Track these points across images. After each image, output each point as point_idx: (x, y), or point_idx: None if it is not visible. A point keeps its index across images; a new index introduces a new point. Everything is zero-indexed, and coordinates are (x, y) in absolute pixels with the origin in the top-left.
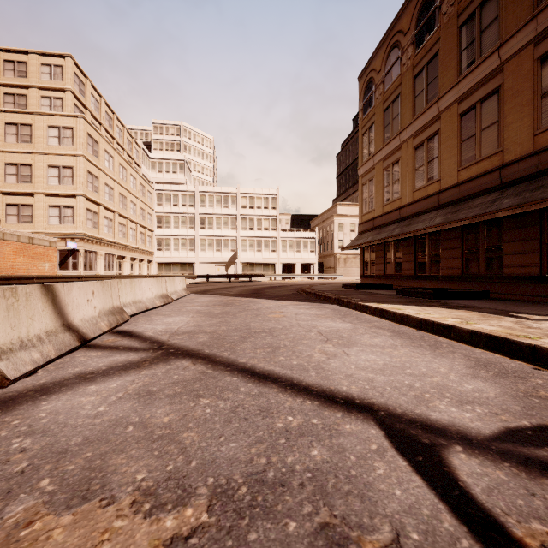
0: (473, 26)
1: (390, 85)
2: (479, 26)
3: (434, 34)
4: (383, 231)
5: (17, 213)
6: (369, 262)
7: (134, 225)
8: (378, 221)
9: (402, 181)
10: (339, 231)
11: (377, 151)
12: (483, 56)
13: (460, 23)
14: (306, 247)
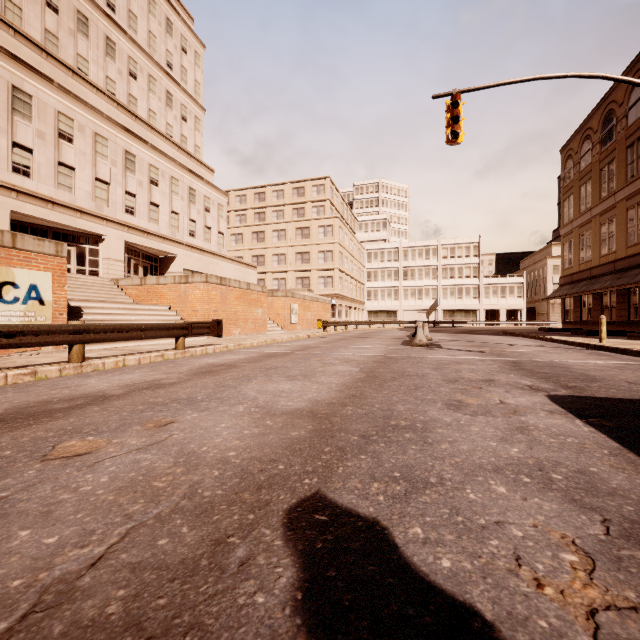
0: (634, 151)
1: (583, 168)
2: (636, 153)
3: (612, 144)
4: (576, 286)
5: (302, 283)
6: (569, 310)
7: (355, 282)
8: (574, 276)
9: (592, 248)
10: (554, 274)
11: (574, 219)
12: (638, 175)
13: (627, 145)
14: (513, 292)
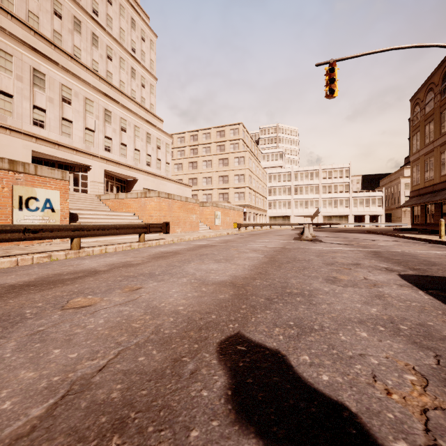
0: None
1: (428, 112)
2: None
3: None
4: (422, 198)
5: (223, 197)
6: (416, 215)
7: (260, 196)
8: (421, 191)
9: (434, 170)
10: (405, 189)
11: (420, 149)
12: None
13: None
14: (374, 203)
